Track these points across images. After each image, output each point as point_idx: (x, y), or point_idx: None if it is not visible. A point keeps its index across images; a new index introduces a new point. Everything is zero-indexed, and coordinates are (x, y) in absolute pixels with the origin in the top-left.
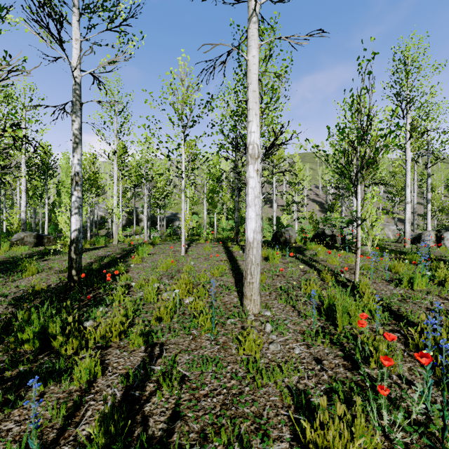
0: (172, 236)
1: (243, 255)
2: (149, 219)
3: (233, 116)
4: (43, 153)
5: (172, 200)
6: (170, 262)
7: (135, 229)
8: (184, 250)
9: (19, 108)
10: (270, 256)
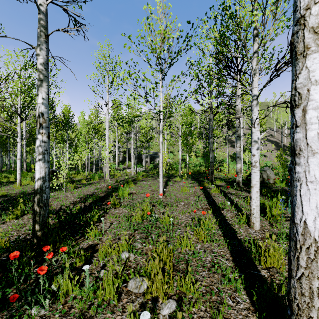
0: (153, 171)
1: (225, 200)
2: (135, 158)
3: (220, 38)
4: (65, 111)
5: (154, 143)
6: (147, 209)
7: (127, 164)
8: (162, 192)
9: (33, 72)
10: (267, 210)
